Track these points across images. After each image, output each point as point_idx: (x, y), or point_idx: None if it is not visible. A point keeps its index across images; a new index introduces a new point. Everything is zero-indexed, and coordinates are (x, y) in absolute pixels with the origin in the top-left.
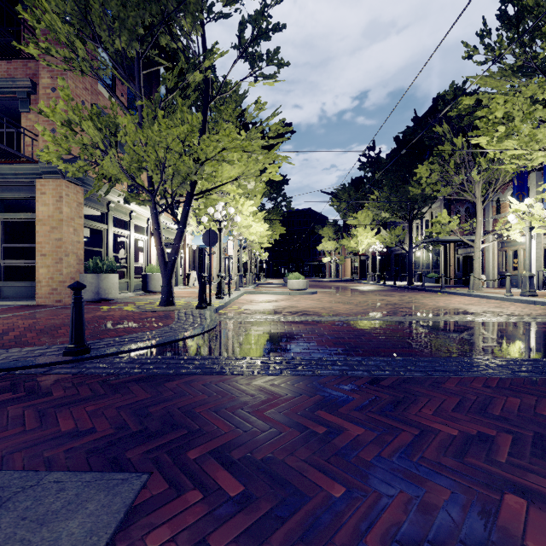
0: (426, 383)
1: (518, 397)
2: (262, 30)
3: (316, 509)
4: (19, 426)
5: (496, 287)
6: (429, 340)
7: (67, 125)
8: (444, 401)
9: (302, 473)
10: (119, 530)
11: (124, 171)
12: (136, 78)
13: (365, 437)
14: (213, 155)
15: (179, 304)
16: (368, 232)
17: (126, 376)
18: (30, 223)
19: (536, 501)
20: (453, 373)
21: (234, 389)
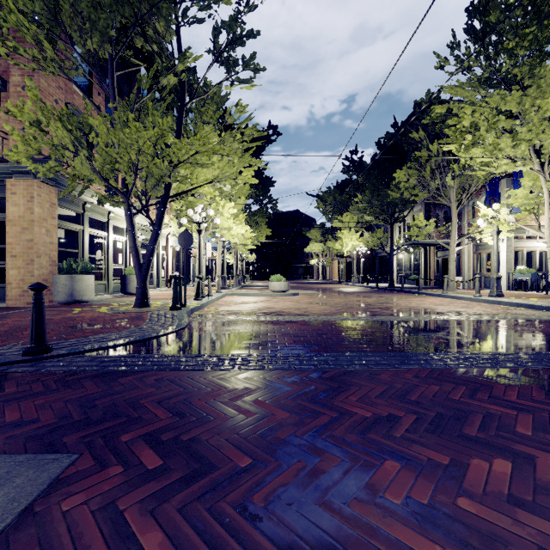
0: (364, 375)
1: (439, 385)
2: (236, 36)
3: (220, 477)
4: None
5: (472, 289)
6: (385, 338)
7: (36, 125)
8: (372, 389)
9: (219, 449)
10: (40, 497)
11: (96, 173)
12: (109, 79)
13: (288, 420)
14: (186, 158)
15: (154, 306)
16: (352, 234)
17: (82, 373)
18: (2, 223)
19: (409, 464)
20: (392, 366)
21: (183, 383)
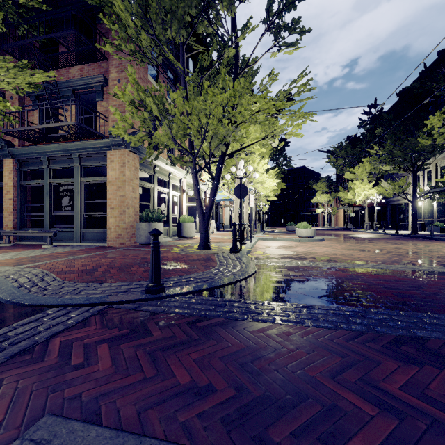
0: None
1: None
2: (289, 1)
3: None
4: (138, 371)
5: None
6: None
7: (132, 104)
8: None
9: None
10: None
11: (173, 138)
12: (180, 61)
13: None
14: (248, 118)
15: (213, 248)
16: (365, 185)
17: (207, 319)
18: (99, 185)
19: None
20: None
21: (329, 346)
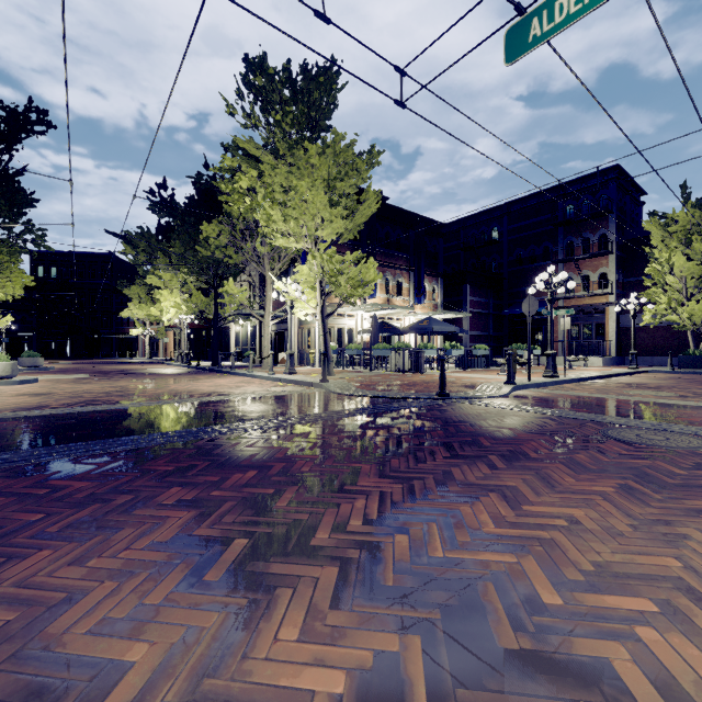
0: None
1: None
2: None
3: None
4: None
5: (298, 366)
6: None
7: None
8: None
9: None
10: None
11: None
12: None
13: None
14: None
15: None
16: (176, 297)
17: None
18: None
19: None
20: None
21: None
